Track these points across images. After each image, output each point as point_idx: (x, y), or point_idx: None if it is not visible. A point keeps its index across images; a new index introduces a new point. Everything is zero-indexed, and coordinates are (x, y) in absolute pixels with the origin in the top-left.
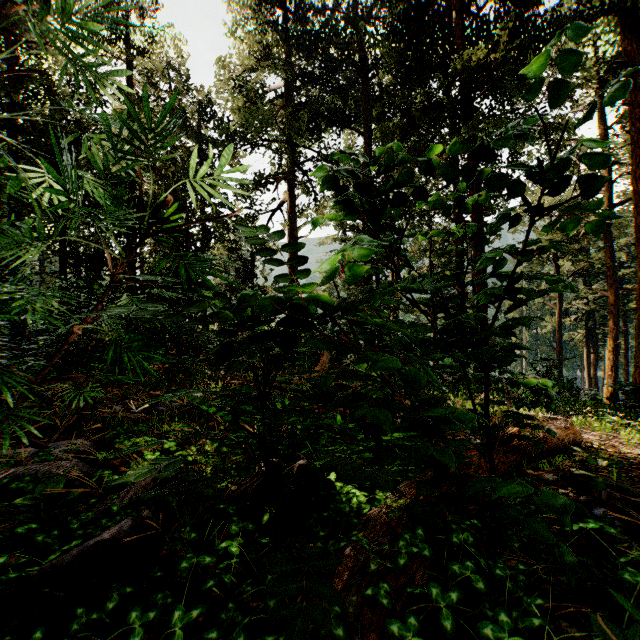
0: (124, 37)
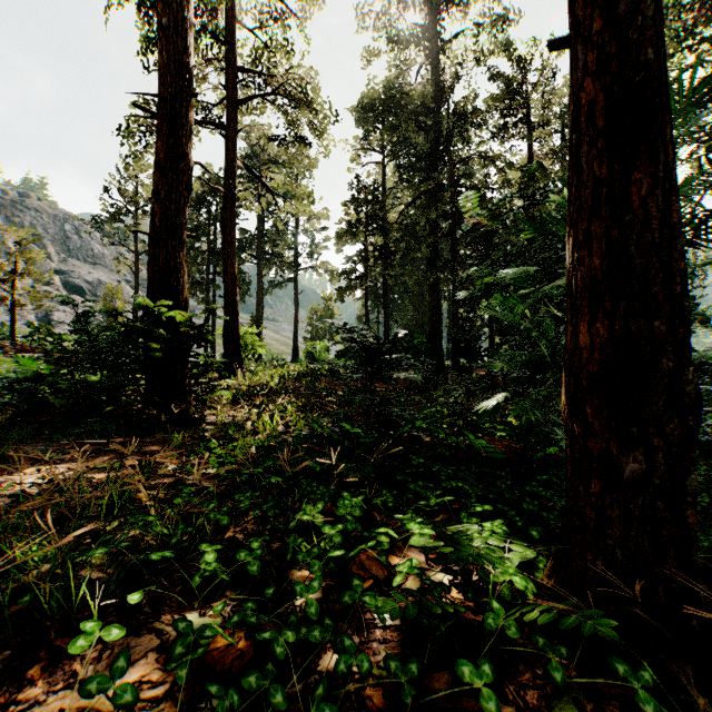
0: (526, 118)
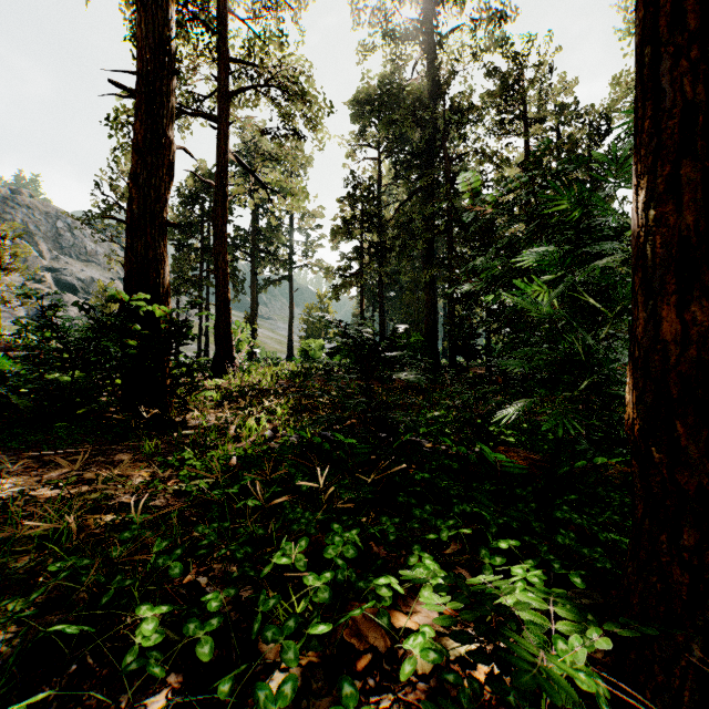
0: (523, 113)
